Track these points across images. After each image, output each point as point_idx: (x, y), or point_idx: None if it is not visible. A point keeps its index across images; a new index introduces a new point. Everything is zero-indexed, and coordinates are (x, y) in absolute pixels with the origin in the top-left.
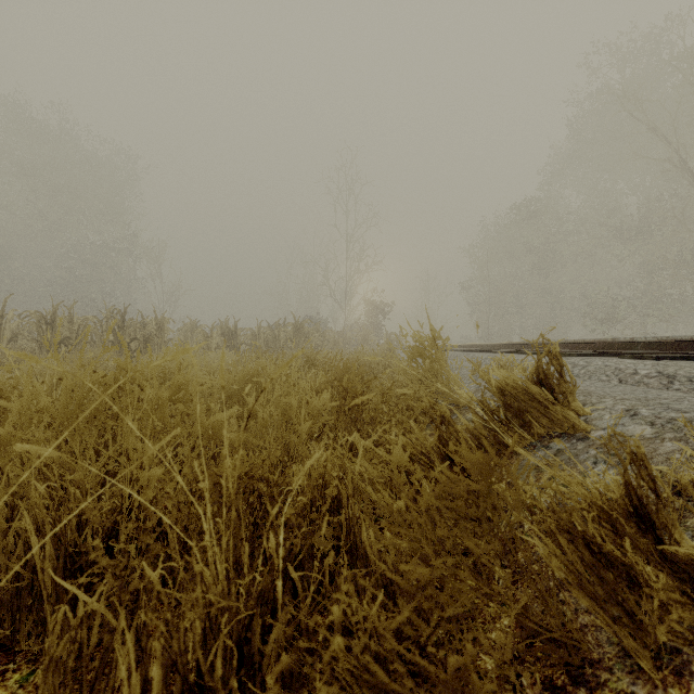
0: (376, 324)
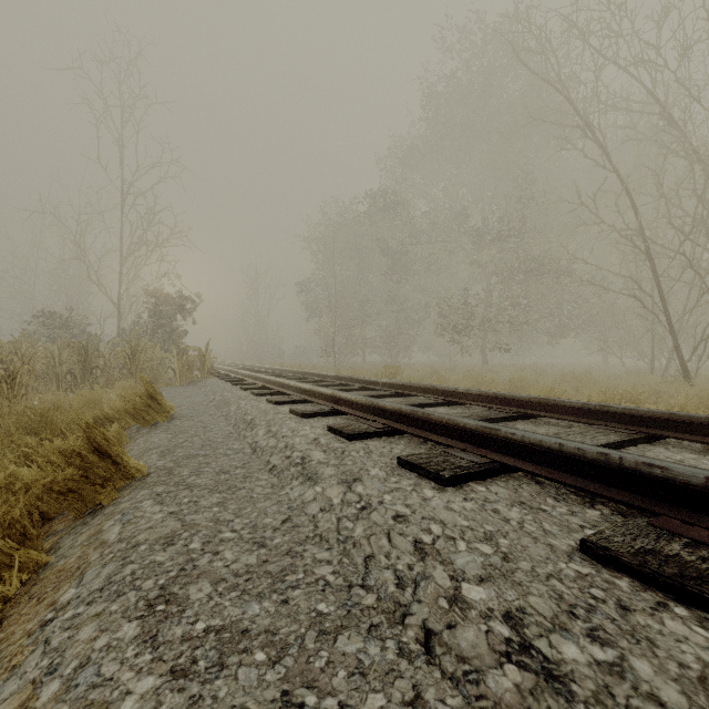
0: (174, 330)
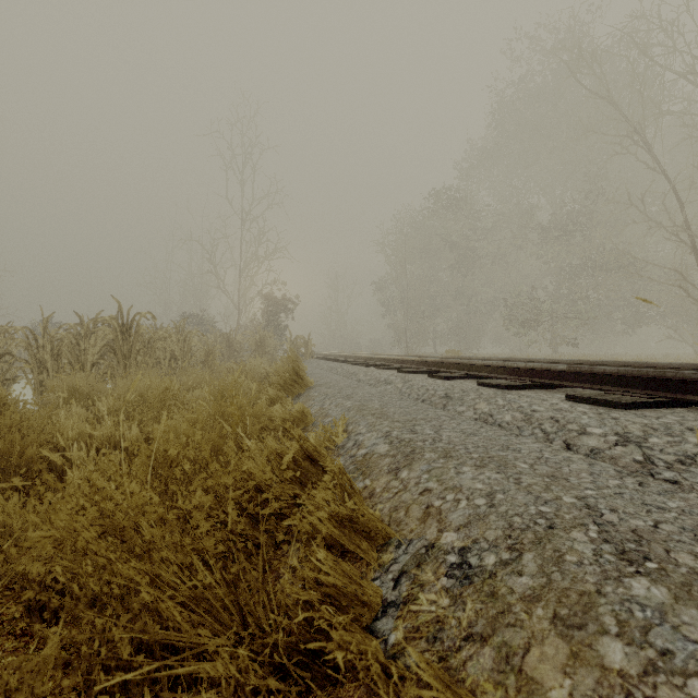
0: (278, 325)
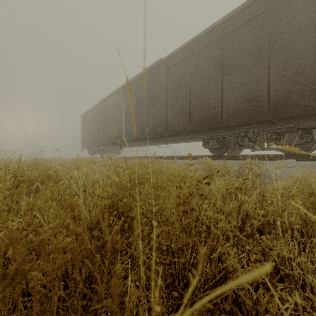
0: (42, 152)
